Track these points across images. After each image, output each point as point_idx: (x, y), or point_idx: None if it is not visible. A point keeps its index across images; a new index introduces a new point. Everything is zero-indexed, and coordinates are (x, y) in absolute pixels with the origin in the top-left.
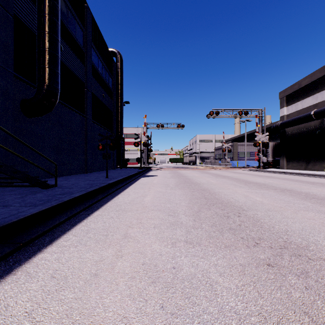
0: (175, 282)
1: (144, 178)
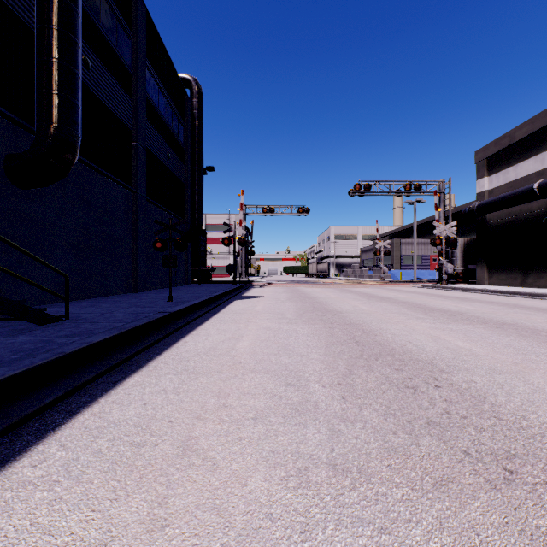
0: None
1: (240, 301)
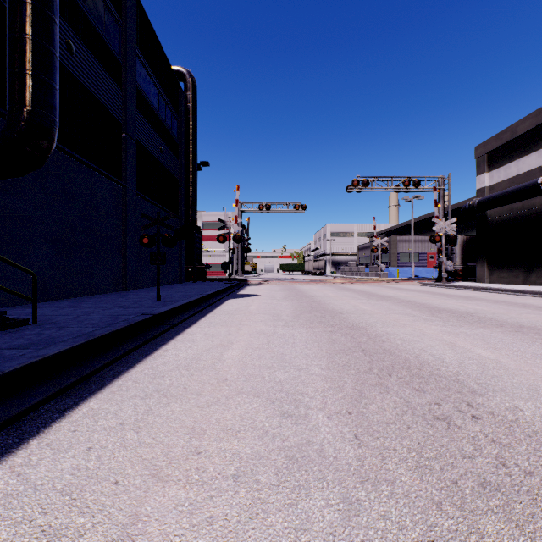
0: None
1: (234, 300)
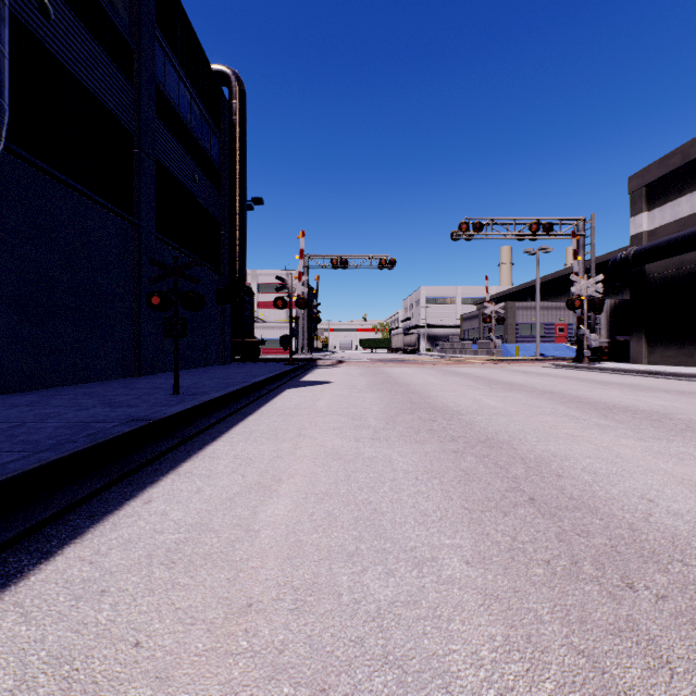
0: None
1: (295, 391)
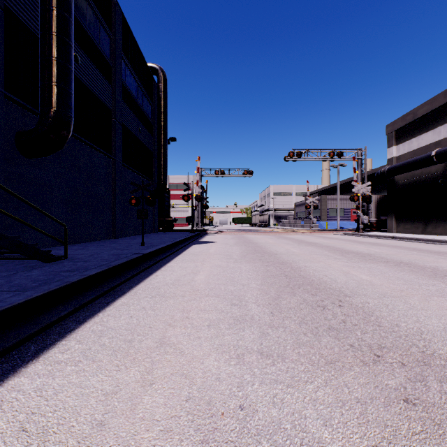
0: (244, 441)
1: (197, 246)
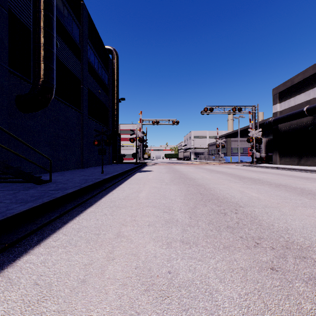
0: (171, 290)
1: (140, 173)
